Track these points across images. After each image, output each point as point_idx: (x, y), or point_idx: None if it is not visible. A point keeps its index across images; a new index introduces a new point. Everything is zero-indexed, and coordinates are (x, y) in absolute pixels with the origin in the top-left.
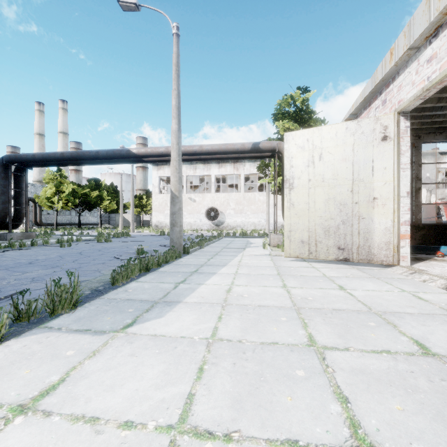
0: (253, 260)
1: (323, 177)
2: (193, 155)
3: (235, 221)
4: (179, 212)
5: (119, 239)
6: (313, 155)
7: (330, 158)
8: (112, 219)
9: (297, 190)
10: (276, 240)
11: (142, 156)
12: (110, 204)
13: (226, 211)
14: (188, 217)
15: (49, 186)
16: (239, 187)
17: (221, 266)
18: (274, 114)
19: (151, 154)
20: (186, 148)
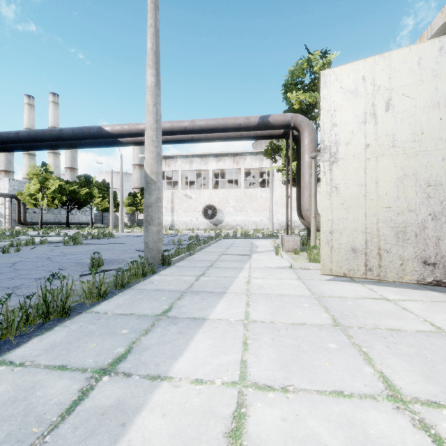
0: (268, 278)
1: (394, 139)
2: (183, 133)
3: (235, 220)
4: (157, 204)
5: (97, 240)
6: (375, 102)
7: (406, 106)
8: (105, 218)
9: (343, 163)
10: (291, 243)
11: (118, 135)
12: (101, 202)
13: (225, 209)
14: (183, 215)
15: (32, 182)
16: (239, 183)
17: (216, 295)
18: (285, 85)
19: (128, 131)
20: (174, 124)
